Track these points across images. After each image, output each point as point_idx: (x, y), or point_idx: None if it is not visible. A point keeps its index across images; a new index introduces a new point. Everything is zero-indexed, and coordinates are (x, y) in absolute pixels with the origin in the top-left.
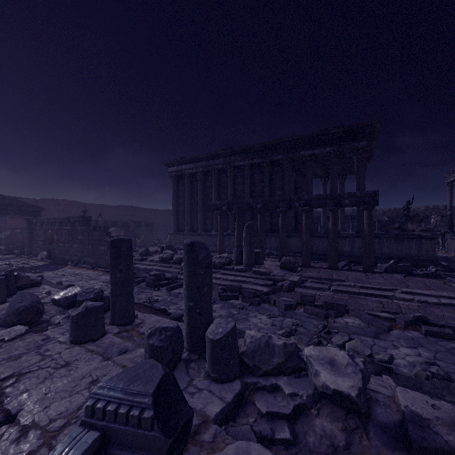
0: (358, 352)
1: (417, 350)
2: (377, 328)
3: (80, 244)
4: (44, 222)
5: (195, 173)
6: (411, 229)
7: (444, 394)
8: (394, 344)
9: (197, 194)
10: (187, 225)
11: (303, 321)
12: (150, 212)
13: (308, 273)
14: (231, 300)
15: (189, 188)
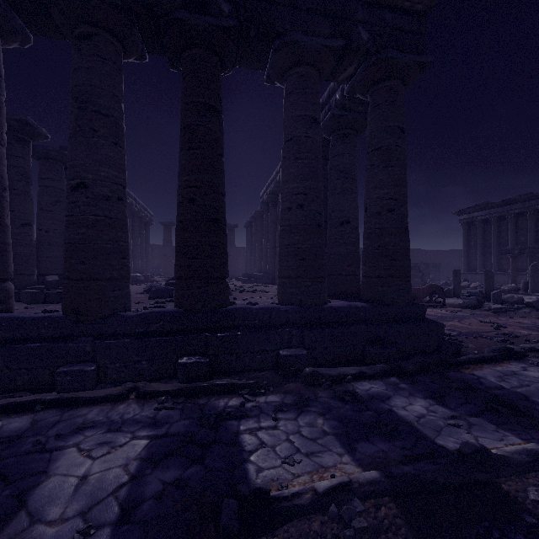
0: None
1: None
2: None
3: None
4: None
5: (487, 218)
6: None
7: None
8: None
9: (491, 237)
10: (478, 266)
11: None
12: (432, 253)
13: None
14: None
15: (481, 233)
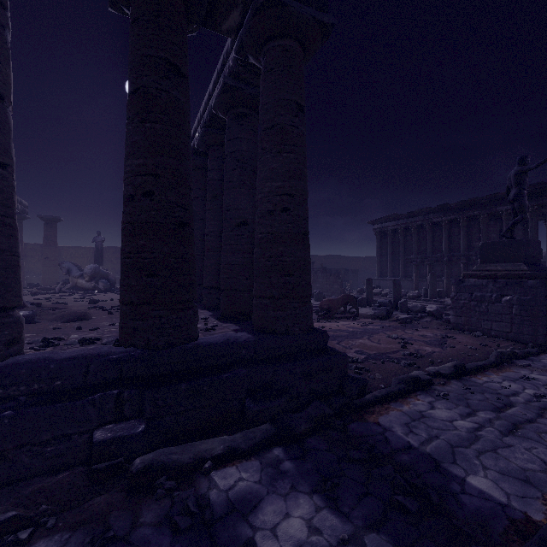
0: None
1: None
2: None
3: (321, 284)
4: None
5: (396, 228)
6: None
7: None
8: None
9: (399, 246)
10: (389, 272)
11: None
12: (352, 259)
13: None
14: None
15: (391, 242)
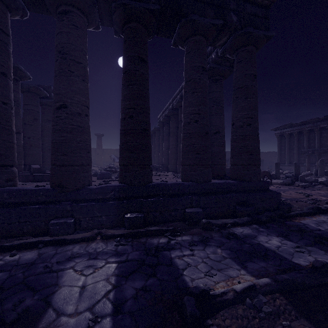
0: None
1: None
2: None
3: None
4: None
5: (292, 133)
6: None
7: None
8: None
9: (294, 144)
10: (286, 161)
11: None
12: None
13: None
14: None
15: (288, 141)
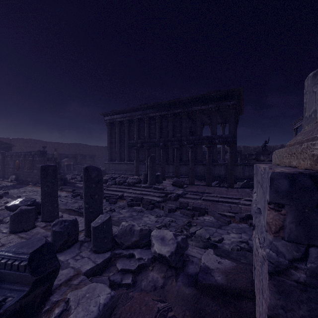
0: (201, 236)
1: (241, 235)
2: (222, 222)
3: (38, 170)
4: (13, 155)
5: (123, 121)
6: (262, 160)
7: (241, 258)
8: (228, 231)
9: (124, 135)
10: (117, 157)
11: (177, 219)
12: (94, 148)
13: (190, 188)
14: (135, 206)
15: (119, 131)
